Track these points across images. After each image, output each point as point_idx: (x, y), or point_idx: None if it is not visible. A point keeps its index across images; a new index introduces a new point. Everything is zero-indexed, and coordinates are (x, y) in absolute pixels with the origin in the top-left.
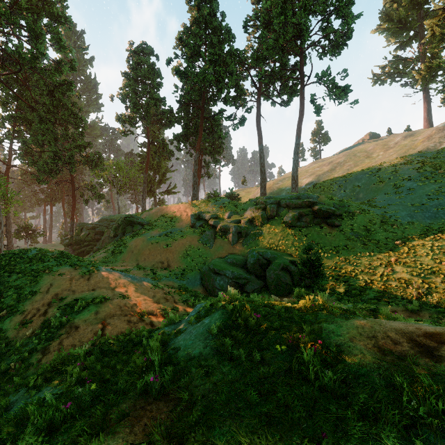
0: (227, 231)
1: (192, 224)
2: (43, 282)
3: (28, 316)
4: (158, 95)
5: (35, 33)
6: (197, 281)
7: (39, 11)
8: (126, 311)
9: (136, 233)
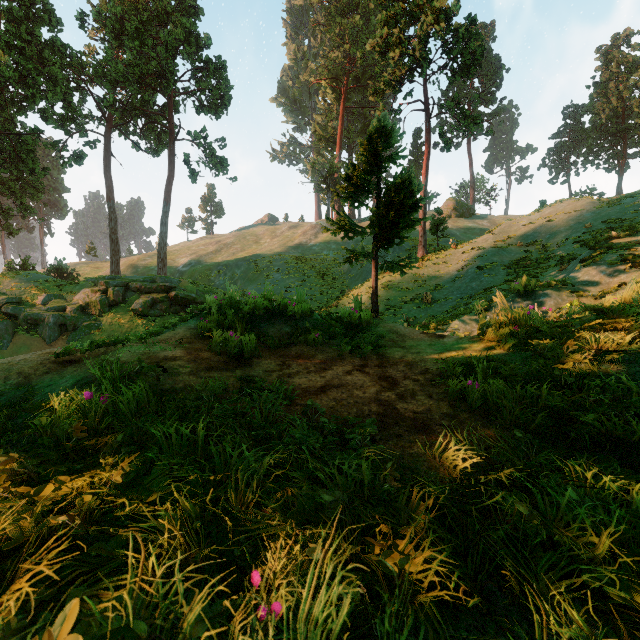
0: (40, 323)
1: None
2: None
3: None
4: None
5: None
6: None
7: None
8: None
9: None
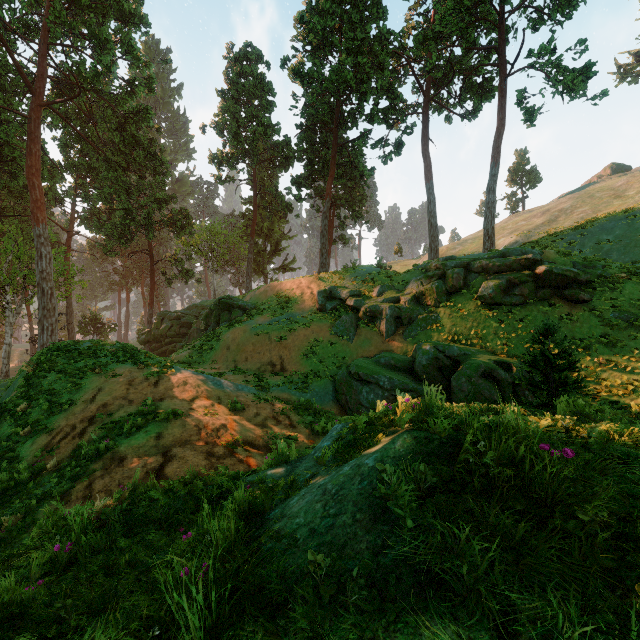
0: (377, 316)
1: (320, 306)
2: (89, 386)
3: (57, 437)
4: (268, 120)
5: (100, 40)
6: (328, 395)
7: (105, 11)
8: (207, 437)
9: (235, 321)
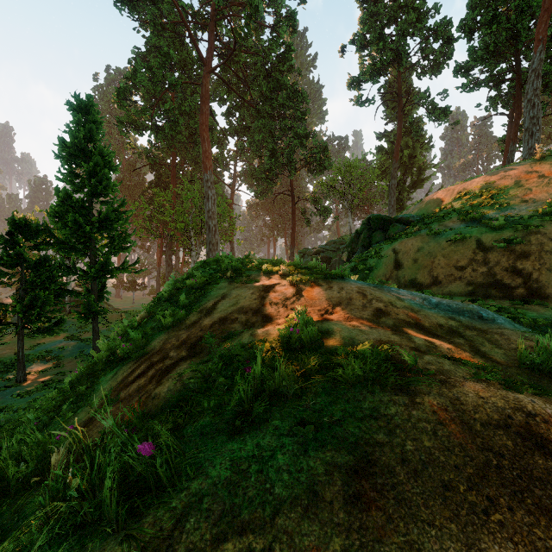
0: None
1: None
2: (214, 293)
3: (136, 371)
4: (421, 4)
5: None
6: None
7: None
8: None
9: (398, 235)
